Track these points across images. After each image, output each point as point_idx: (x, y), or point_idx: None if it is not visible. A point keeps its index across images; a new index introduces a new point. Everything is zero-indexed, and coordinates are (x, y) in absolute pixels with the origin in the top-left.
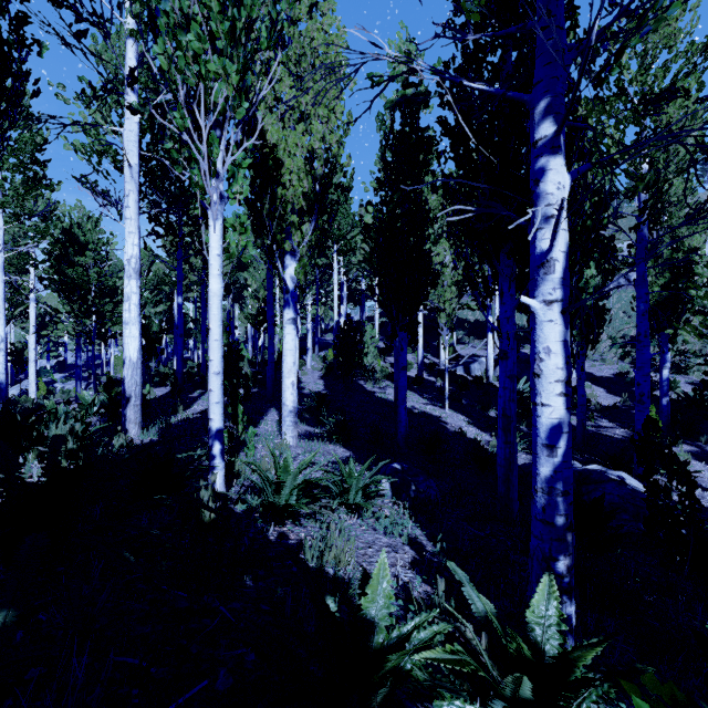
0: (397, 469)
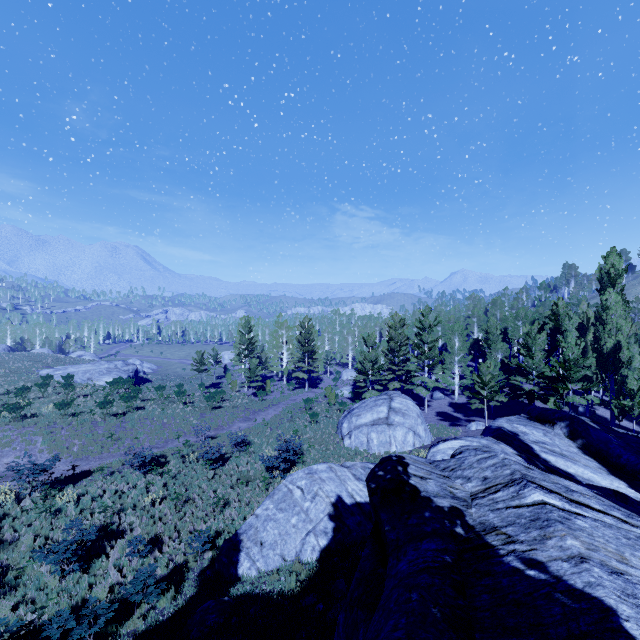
0: None
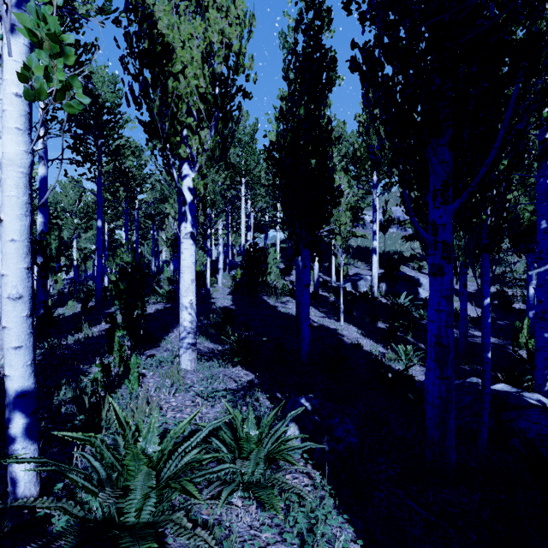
0: (307, 408)
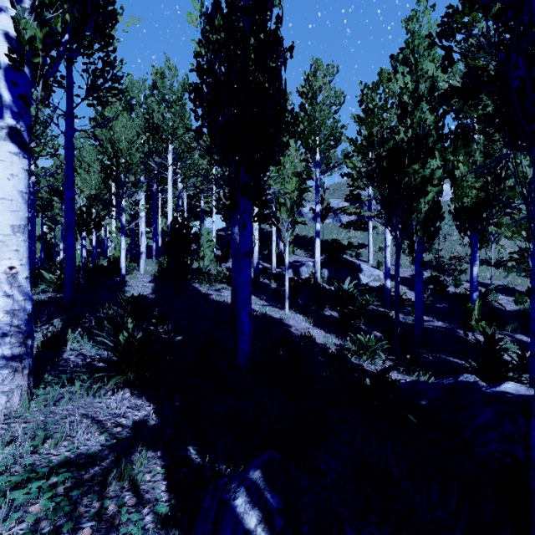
0: None
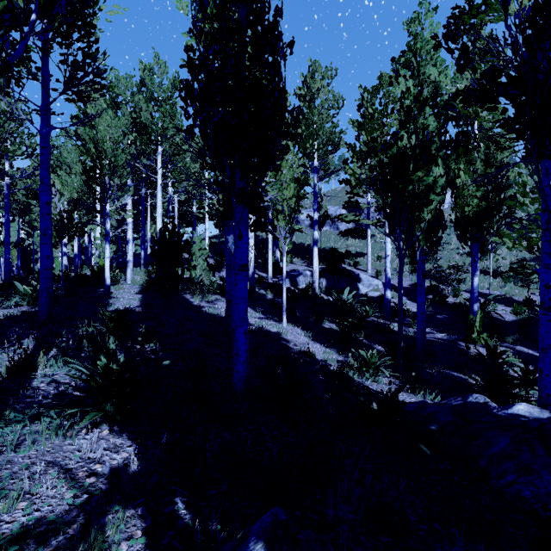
0: None
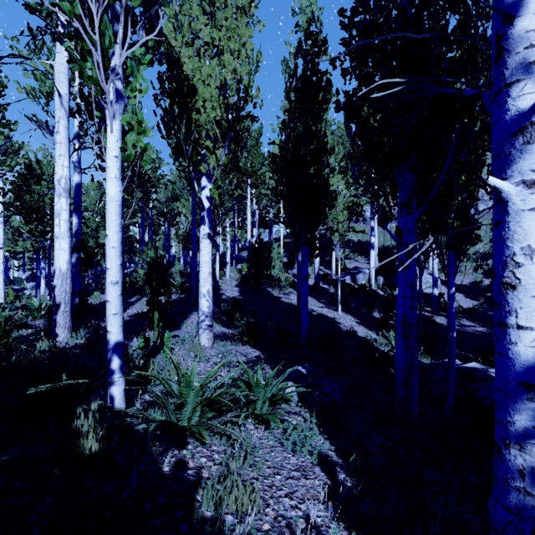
0: (302, 372)
